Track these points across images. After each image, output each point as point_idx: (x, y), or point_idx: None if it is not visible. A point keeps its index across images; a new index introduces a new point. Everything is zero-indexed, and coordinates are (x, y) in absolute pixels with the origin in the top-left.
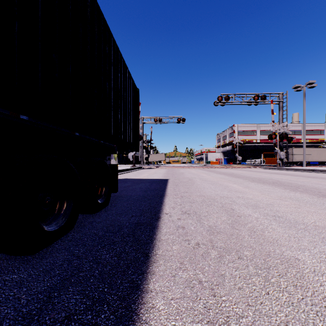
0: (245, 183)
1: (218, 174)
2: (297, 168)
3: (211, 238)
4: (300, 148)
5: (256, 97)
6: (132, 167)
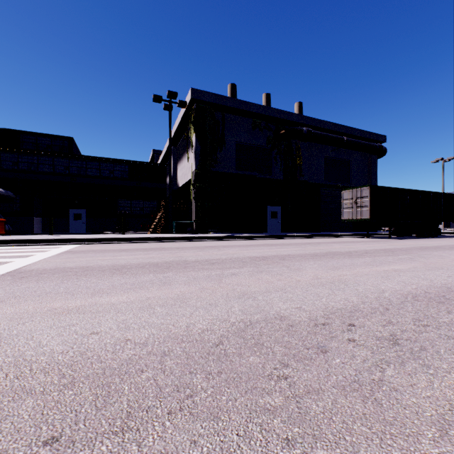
0: None
1: None
2: None
3: None
4: None
5: None
6: None
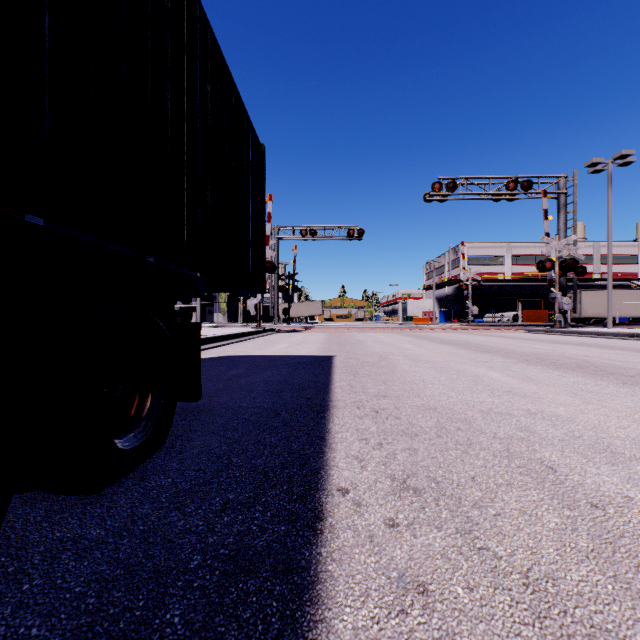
0: (513, 367)
1: (440, 344)
2: (600, 331)
3: None
4: (596, 291)
5: (512, 183)
6: (254, 328)
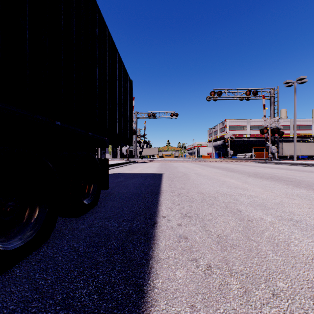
0: (242, 177)
1: (212, 168)
2: (289, 162)
3: (224, 255)
4: (290, 143)
5: (248, 92)
6: (126, 161)
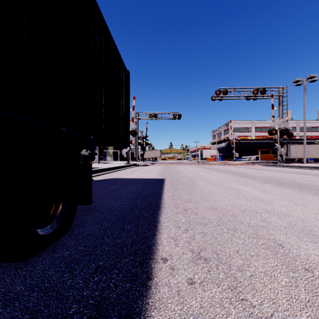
0: (257, 184)
1: (219, 172)
2: (300, 165)
3: None
4: (297, 145)
5: (255, 91)
6: (126, 164)
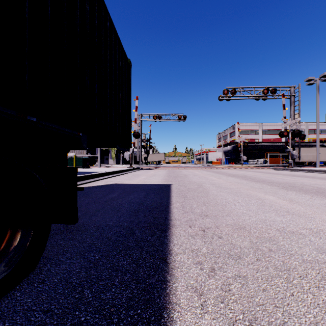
0: (279, 192)
1: (229, 177)
2: (314, 169)
3: None
4: (308, 148)
5: (265, 90)
6: (128, 168)
